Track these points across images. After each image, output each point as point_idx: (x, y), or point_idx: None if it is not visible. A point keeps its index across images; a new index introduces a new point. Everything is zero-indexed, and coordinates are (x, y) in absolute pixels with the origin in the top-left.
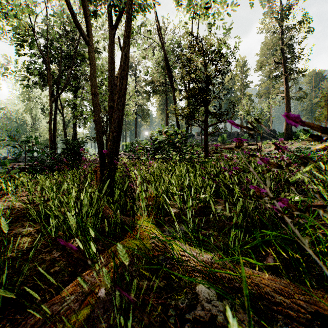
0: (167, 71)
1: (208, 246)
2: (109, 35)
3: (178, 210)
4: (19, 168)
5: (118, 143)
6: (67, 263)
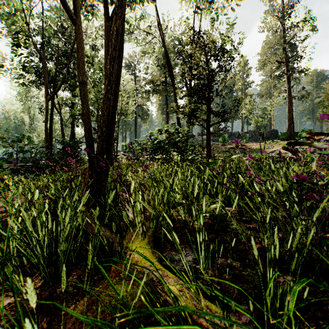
0: (168, 68)
1: (231, 290)
2: (105, 26)
3: (182, 224)
4: (14, 169)
5: (110, 141)
6: (12, 325)
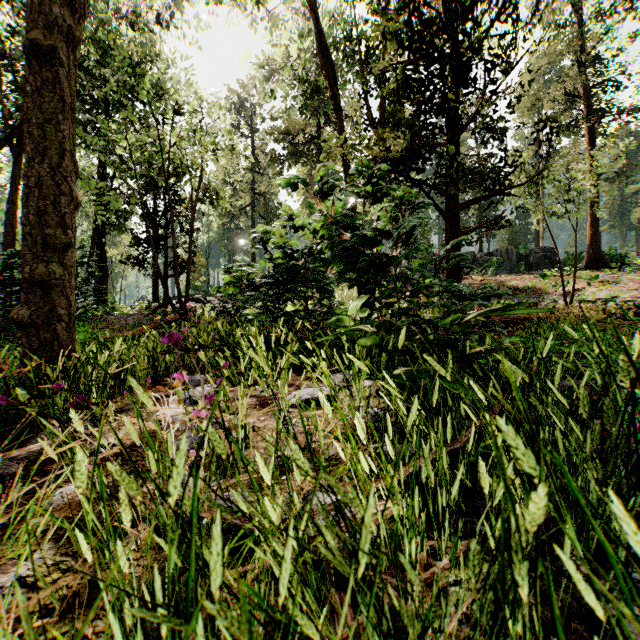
0: (324, 57)
1: None
2: None
3: None
4: None
5: None
6: None
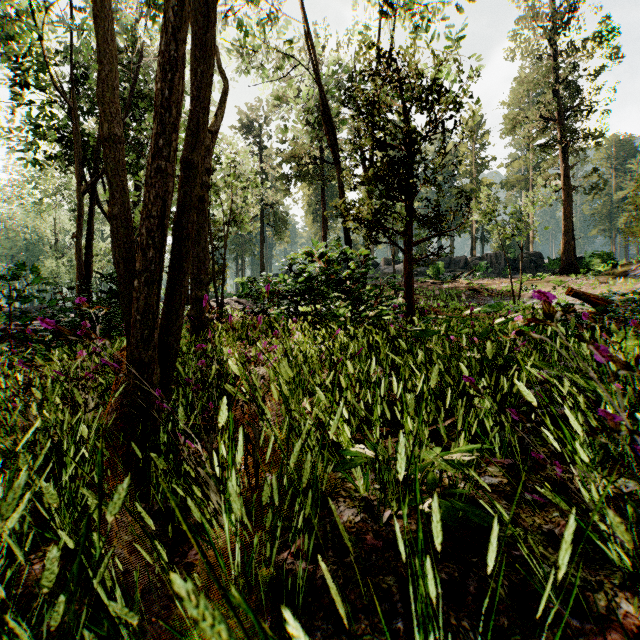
0: (326, 128)
1: None
2: (193, 34)
3: (360, 514)
4: (17, 332)
5: (180, 283)
6: None
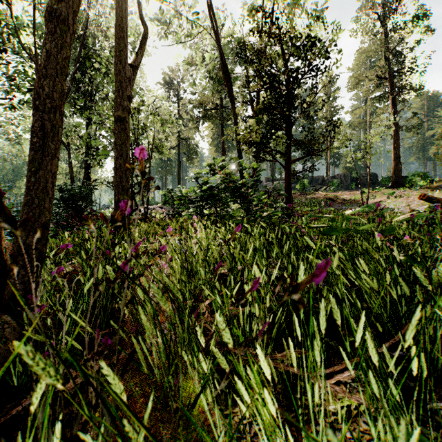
0: (224, 76)
1: None
2: None
3: None
4: None
5: (44, 168)
6: None
